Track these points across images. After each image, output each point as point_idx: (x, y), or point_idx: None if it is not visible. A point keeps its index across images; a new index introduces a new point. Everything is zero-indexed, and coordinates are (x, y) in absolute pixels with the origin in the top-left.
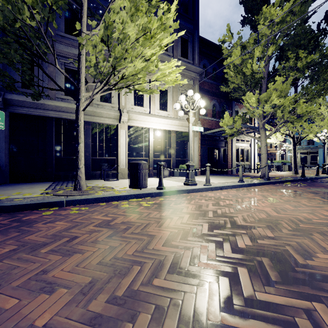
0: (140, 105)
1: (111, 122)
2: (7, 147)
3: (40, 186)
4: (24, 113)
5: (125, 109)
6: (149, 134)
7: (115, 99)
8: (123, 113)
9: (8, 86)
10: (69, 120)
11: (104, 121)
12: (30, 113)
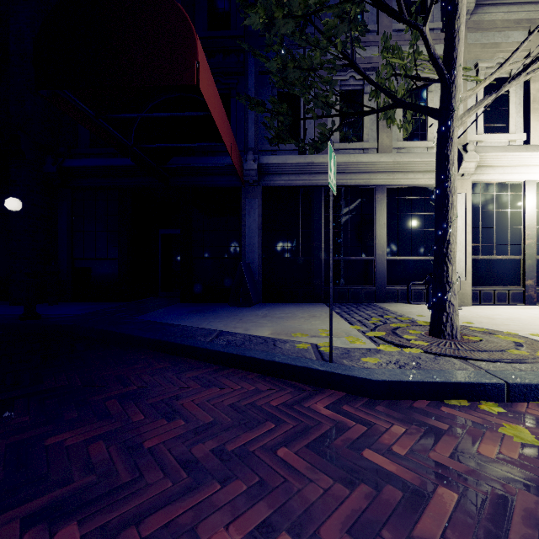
0: (498, 130)
1: (430, 181)
2: (260, 244)
3: (322, 313)
4: (282, 185)
5: (472, 143)
6: (524, 196)
7: (433, 131)
8: (467, 154)
9: (277, 135)
10: (348, 187)
11: (415, 180)
12: (290, 183)
